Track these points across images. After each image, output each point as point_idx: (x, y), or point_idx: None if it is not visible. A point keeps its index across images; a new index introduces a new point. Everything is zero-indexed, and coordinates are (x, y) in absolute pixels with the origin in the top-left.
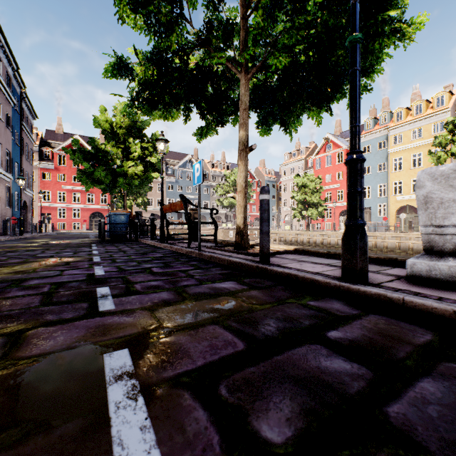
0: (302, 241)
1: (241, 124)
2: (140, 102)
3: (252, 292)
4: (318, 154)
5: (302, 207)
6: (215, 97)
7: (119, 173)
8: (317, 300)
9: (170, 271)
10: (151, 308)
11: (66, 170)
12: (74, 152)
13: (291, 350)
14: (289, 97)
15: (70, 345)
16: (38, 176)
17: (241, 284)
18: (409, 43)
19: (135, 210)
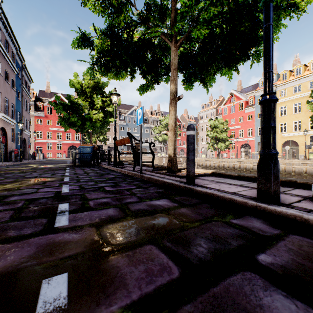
0: (214, 165)
1: (171, 80)
2: (98, 65)
3: (182, 209)
4: (225, 105)
5: (214, 142)
6: (153, 62)
7: (87, 118)
8: (238, 218)
9: (118, 190)
10: (98, 224)
11: (52, 117)
12: (56, 105)
13: (226, 279)
14: (207, 60)
15: (15, 267)
16: (33, 121)
17: (173, 202)
18: (301, 14)
19: (98, 144)
